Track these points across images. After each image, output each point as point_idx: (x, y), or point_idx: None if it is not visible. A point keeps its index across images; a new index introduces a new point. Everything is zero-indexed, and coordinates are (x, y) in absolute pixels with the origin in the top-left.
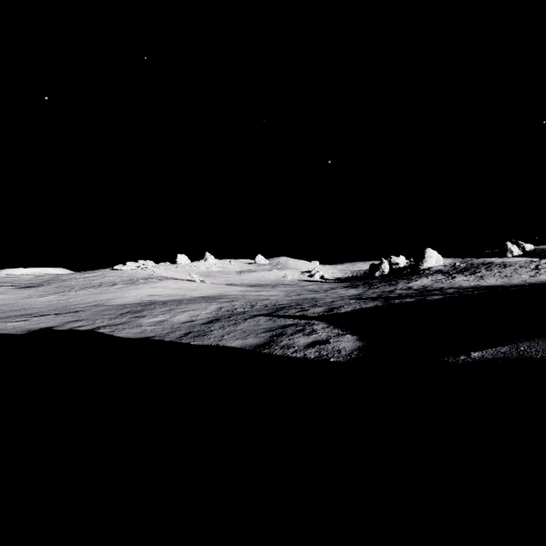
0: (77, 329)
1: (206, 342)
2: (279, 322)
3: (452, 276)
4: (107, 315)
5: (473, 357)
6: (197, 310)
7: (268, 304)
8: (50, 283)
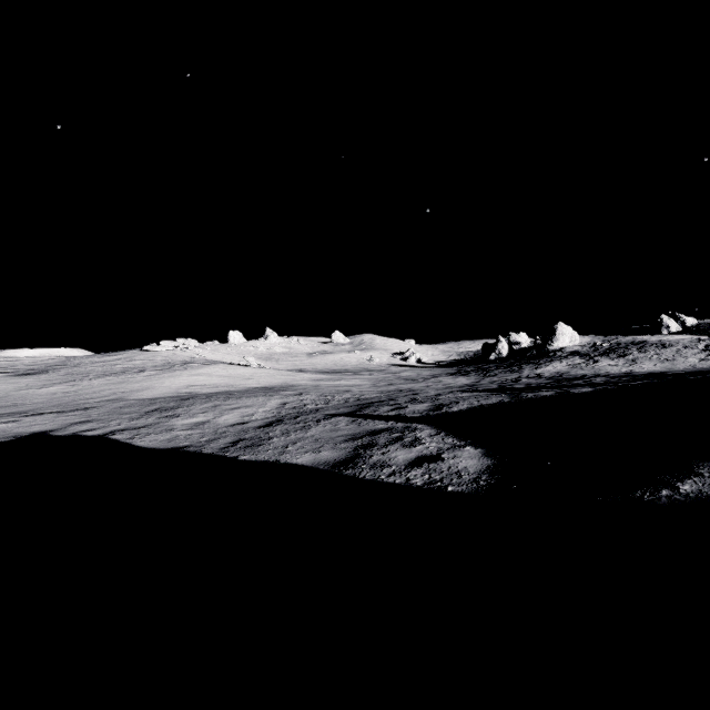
0: (82, 435)
1: (262, 456)
2: (366, 425)
3: (594, 360)
4: (127, 413)
5: (685, 493)
6: (252, 406)
7: (349, 398)
8: (58, 369)
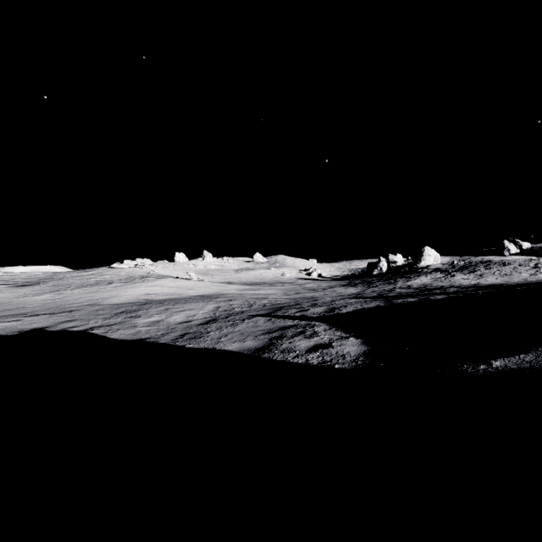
0: (69, 330)
1: (202, 345)
2: (278, 323)
3: (451, 275)
4: (101, 315)
5: (495, 367)
6: (194, 309)
7: (266, 303)
8: (47, 282)
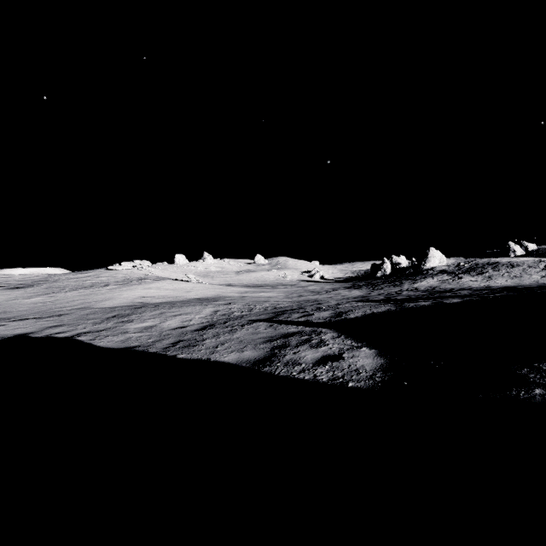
0: (54, 336)
1: (196, 355)
2: (281, 329)
3: (458, 277)
4: (91, 319)
5: None
6: (190, 313)
7: (268, 306)
8: (41, 284)
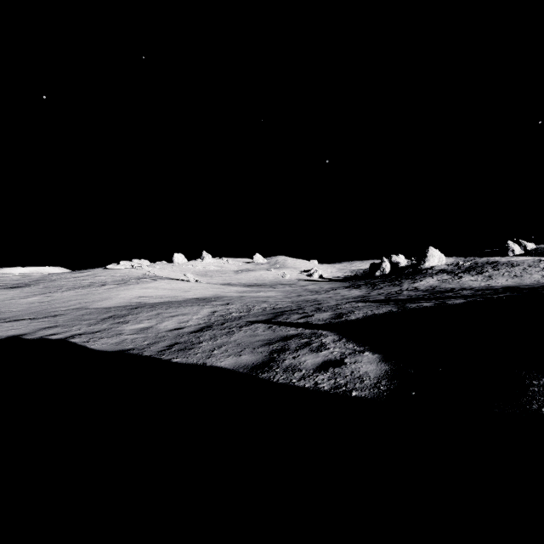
0: (47, 338)
1: (191, 359)
2: (280, 331)
3: (458, 276)
4: (86, 320)
5: None
6: (187, 314)
7: (266, 307)
8: (38, 283)
